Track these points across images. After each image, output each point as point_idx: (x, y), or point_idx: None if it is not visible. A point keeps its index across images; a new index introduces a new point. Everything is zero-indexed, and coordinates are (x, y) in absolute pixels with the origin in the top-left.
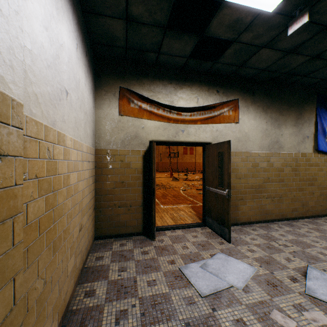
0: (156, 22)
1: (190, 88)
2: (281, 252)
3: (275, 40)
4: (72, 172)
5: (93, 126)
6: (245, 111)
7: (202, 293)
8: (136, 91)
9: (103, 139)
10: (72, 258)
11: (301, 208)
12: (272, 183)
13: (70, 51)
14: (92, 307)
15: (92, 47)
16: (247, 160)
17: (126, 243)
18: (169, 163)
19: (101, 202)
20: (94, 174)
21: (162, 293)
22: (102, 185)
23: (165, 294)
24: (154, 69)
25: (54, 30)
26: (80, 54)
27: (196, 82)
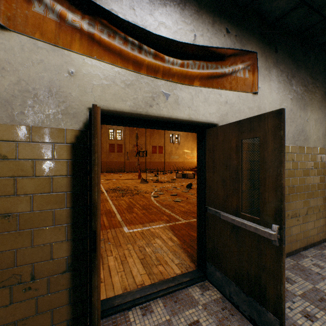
0: None
1: (181, 10)
2: None
3: None
4: None
5: None
6: (266, 75)
7: None
8: None
9: None
10: None
11: (325, 227)
12: (297, 193)
13: None
14: None
15: None
16: None
17: None
18: (137, 163)
19: None
20: None
21: None
22: None
23: None
24: None
25: None
26: None
27: (192, 0)
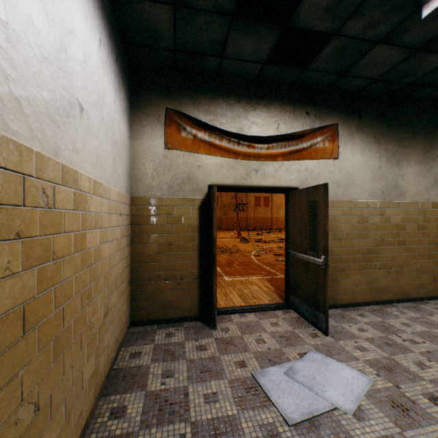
0: (217, 6)
1: (268, 109)
2: (408, 352)
3: (398, 29)
4: (91, 230)
5: (128, 165)
6: (348, 141)
7: (289, 418)
8: (189, 114)
9: (143, 182)
10: (91, 359)
11: (431, 284)
12: (388, 246)
13: (88, 46)
14: (120, 436)
15: (126, 51)
16: (350, 212)
17: (175, 333)
18: (236, 219)
19: (140, 272)
20: (129, 233)
21: (226, 415)
22: (142, 248)
23: (232, 418)
24: (215, 81)
25: (56, 4)
26: (106, 56)
27: (276, 99)
